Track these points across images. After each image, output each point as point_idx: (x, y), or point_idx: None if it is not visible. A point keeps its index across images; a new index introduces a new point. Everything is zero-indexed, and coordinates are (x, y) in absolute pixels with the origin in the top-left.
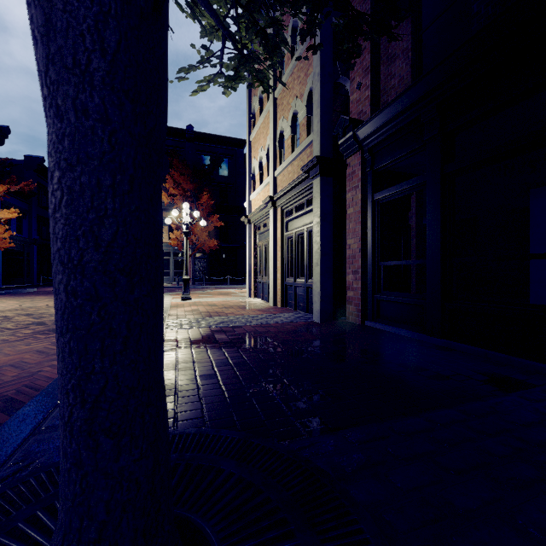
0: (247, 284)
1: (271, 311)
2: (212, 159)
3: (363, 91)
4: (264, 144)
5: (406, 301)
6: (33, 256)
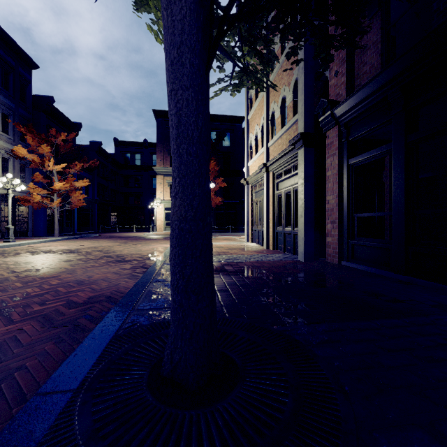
0: (246, 232)
1: (265, 252)
2: (218, 134)
3: (340, 78)
4: (259, 122)
5: (376, 245)
6: (95, 211)
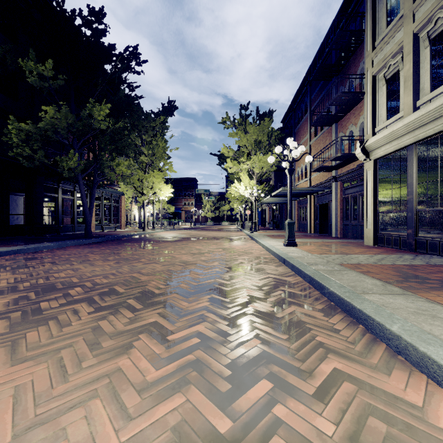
0: None
1: None
2: None
3: None
4: None
5: None
6: None
